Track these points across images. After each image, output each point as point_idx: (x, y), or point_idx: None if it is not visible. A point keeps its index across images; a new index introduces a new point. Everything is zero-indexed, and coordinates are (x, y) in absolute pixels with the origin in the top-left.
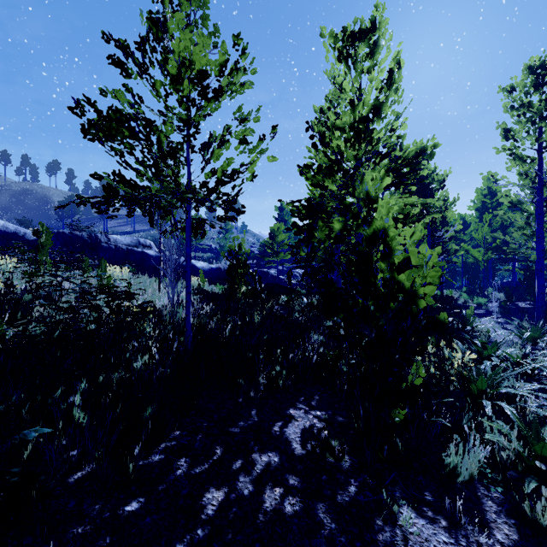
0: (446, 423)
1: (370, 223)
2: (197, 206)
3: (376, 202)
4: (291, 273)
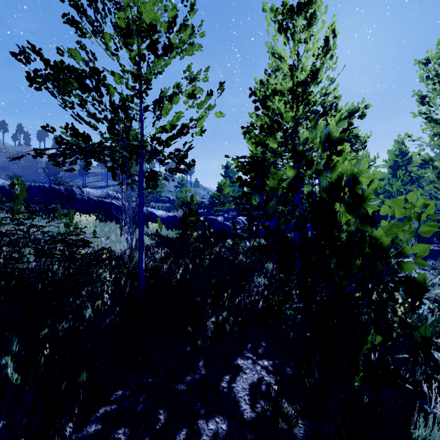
0: (406, 385)
1: (333, 168)
2: (148, 159)
3: (341, 144)
4: (236, 220)
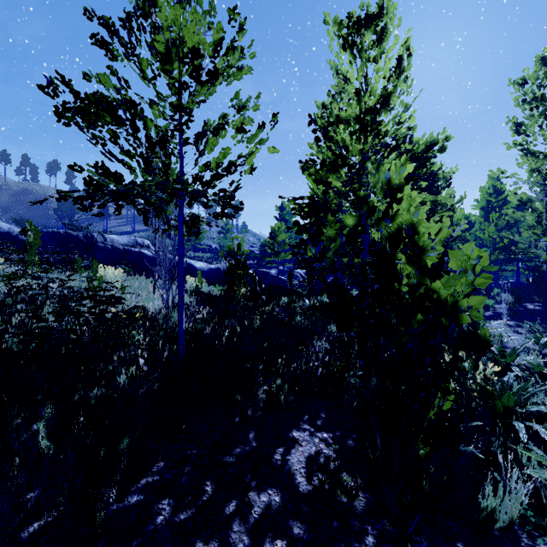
0: (478, 454)
1: (393, 217)
2: (190, 202)
3: (401, 191)
4: (292, 274)
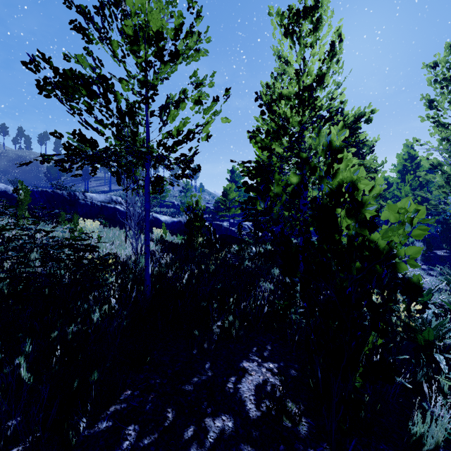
0: (406, 384)
1: (334, 175)
2: (154, 164)
3: (341, 152)
4: (241, 226)
